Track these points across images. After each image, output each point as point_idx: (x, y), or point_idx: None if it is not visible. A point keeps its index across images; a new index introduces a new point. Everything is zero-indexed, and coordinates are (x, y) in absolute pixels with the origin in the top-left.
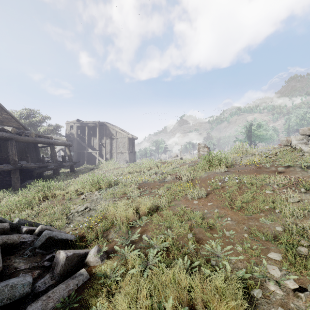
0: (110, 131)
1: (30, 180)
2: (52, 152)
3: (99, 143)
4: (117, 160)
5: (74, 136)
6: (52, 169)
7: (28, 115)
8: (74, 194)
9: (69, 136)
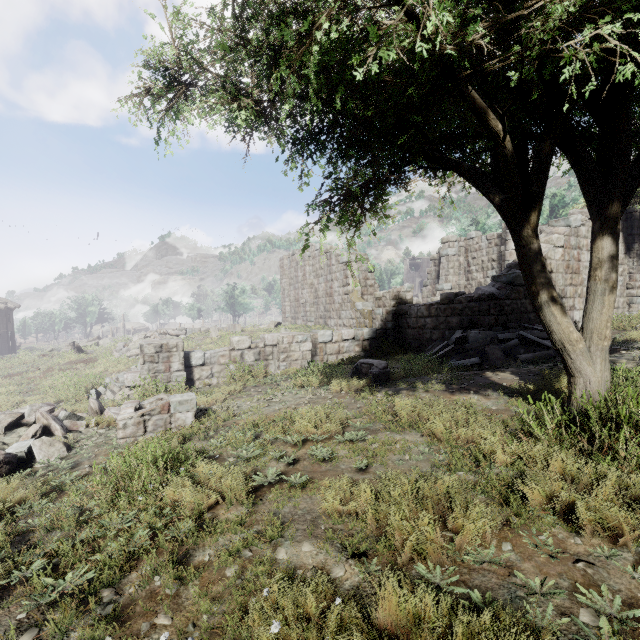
0: None
1: None
2: None
3: None
4: None
5: None
6: None
7: None
8: None
9: None
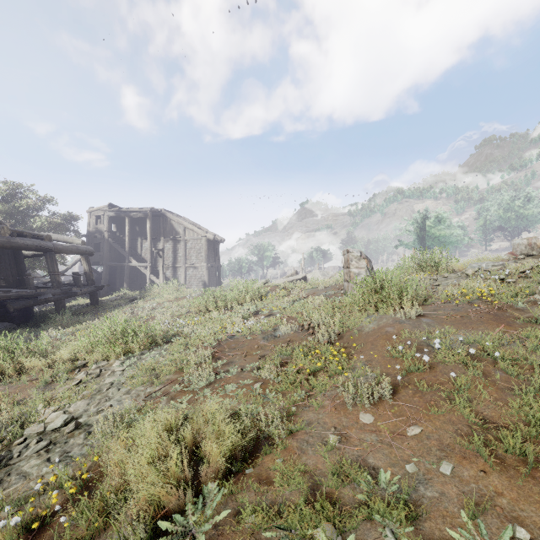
0: (172, 228)
1: (1, 324)
2: (50, 266)
3: (152, 248)
4: (186, 280)
5: (103, 235)
6: (49, 301)
7: (10, 194)
8: (64, 368)
9: (94, 236)
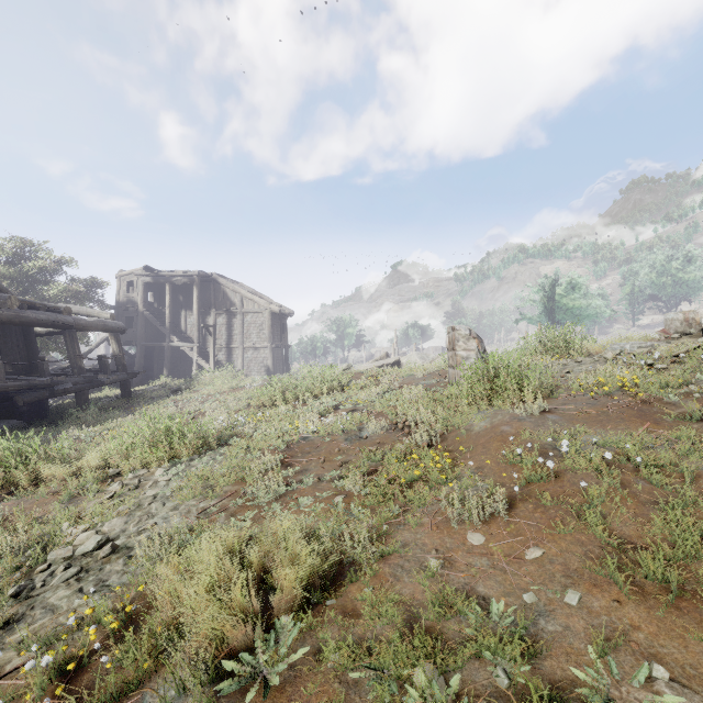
0: (226, 297)
1: (7, 421)
2: (70, 347)
3: (200, 324)
4: (244, 365)
5: (137, 307)
6: (69, 393)
7: (17, 254)
8: (93, 477)
9: (125, 308)
